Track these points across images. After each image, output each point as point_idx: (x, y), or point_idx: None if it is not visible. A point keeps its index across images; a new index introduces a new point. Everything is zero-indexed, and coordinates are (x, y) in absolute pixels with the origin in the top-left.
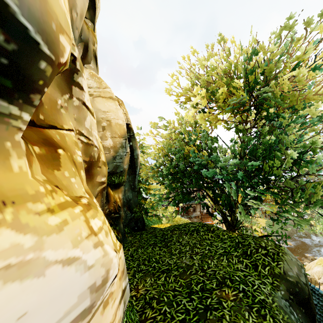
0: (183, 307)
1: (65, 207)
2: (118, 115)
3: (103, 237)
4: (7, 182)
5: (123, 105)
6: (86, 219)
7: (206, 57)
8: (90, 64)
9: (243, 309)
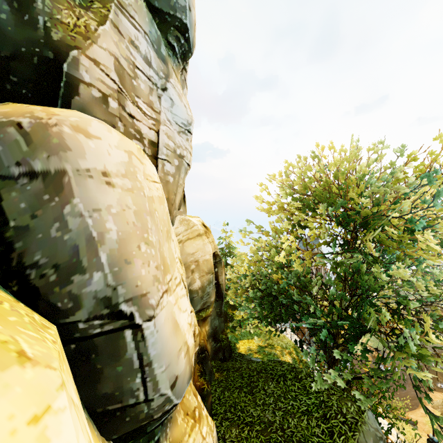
0: None
1: (192, 428)
2: (205, 250)
3: (208, 439)
4: (178, 432)
5: (209, 233)
6: (200, 431)
7: (300, 172)
8: (180, 209)
9: None
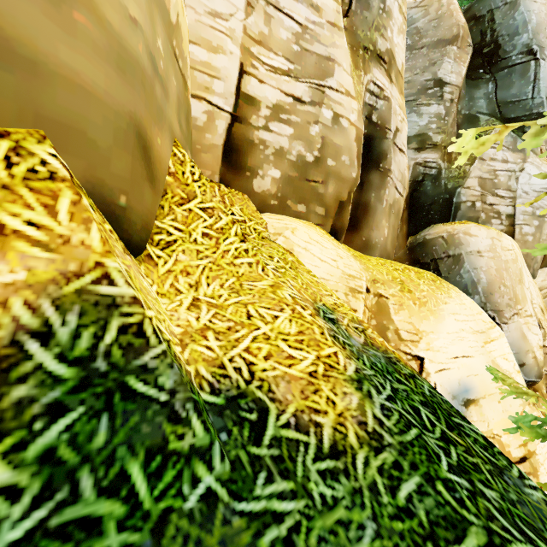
0: None
1: None
2: None
3: None
4: None
5: None
6: None
7: None
8: None
9: None
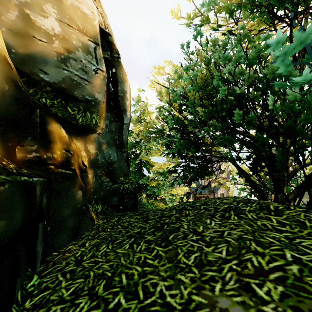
0: None
1: None
2: None
3: None
4: None
5: (98, 2)
6: None
7: None
8: None
9: None
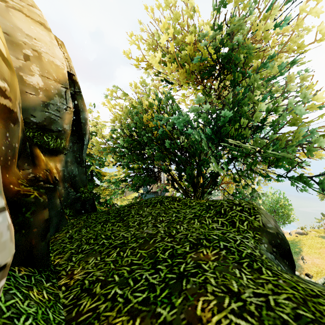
0: (145, 283)
1: None
2: (54, 52)
3: None
4: None
5: (64, 48)
6: None
7: (169, 17)
8: None
9: (230, 267)
